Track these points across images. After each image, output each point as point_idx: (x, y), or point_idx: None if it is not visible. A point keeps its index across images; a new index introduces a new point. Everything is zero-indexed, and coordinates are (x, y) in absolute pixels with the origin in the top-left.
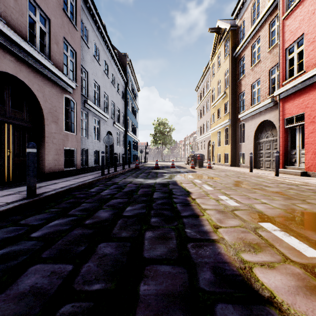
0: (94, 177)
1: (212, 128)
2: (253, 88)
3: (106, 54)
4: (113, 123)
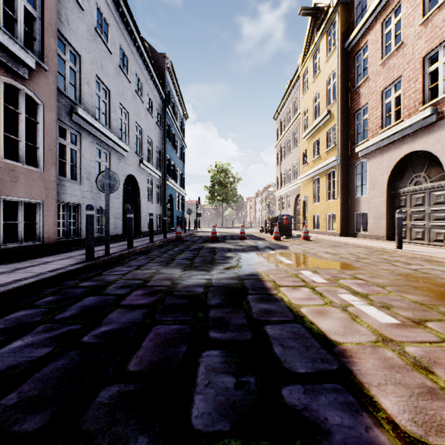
0: (57, 268)
1: (303, 173)
2: (385, 97)
3: (125, 39)
4: (139, 162)
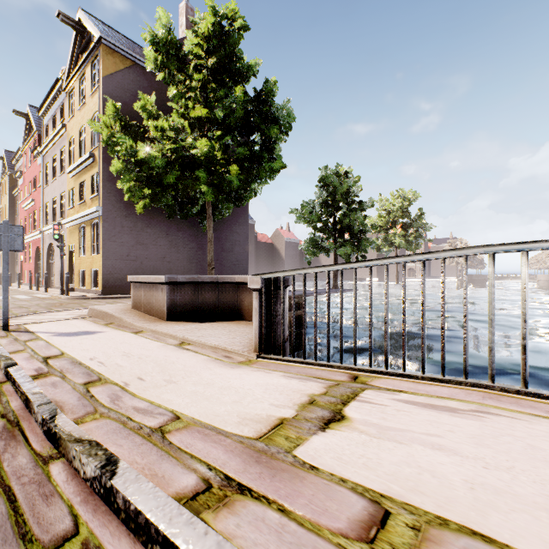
0: None
1: None
2: None
3: None
4: None
